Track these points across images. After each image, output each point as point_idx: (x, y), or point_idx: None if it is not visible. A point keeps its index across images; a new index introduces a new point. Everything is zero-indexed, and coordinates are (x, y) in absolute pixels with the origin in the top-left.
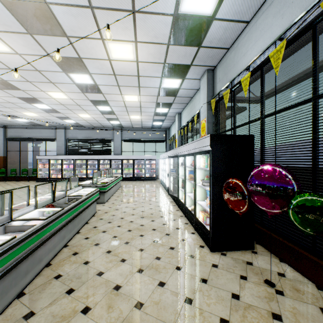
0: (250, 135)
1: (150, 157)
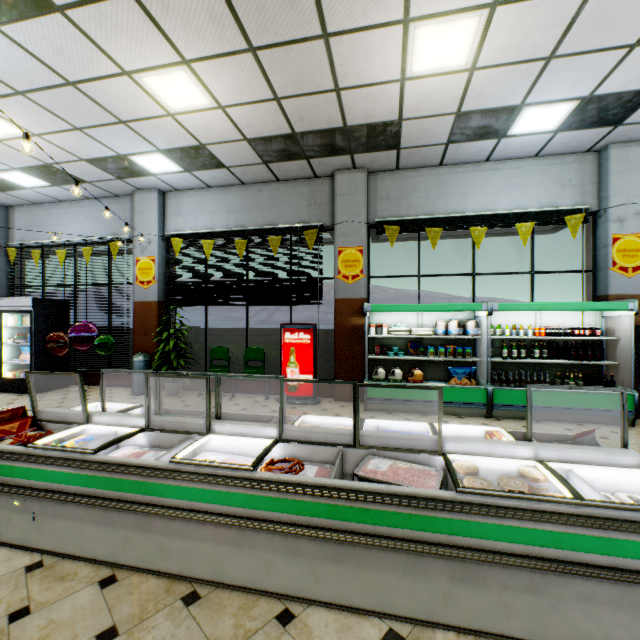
0: (67, 300)
1: None
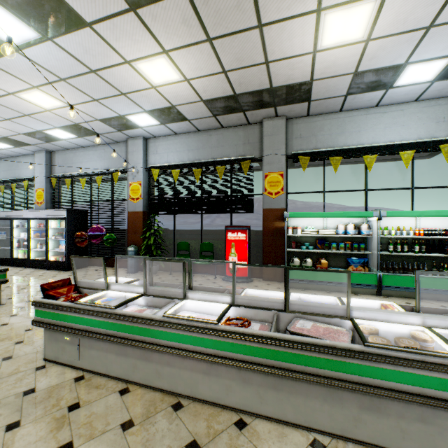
0: (87, 211)
1: None
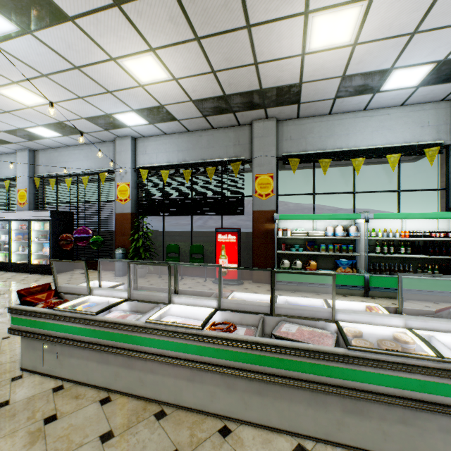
0: (72, 212)
1: None
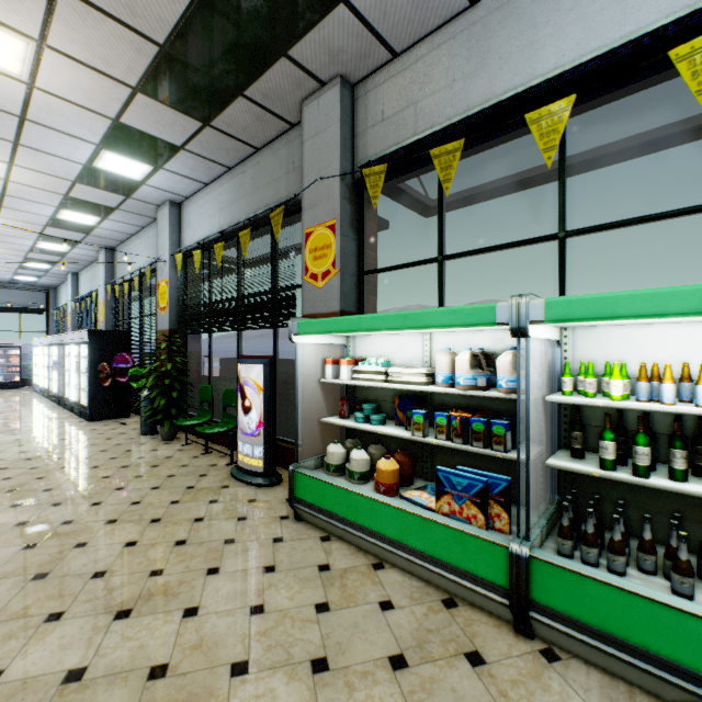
0: (127, 331)
1: (7, 343)
